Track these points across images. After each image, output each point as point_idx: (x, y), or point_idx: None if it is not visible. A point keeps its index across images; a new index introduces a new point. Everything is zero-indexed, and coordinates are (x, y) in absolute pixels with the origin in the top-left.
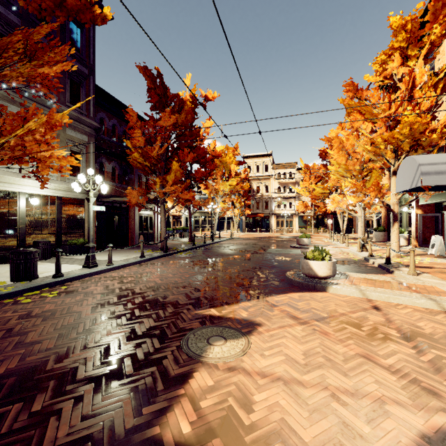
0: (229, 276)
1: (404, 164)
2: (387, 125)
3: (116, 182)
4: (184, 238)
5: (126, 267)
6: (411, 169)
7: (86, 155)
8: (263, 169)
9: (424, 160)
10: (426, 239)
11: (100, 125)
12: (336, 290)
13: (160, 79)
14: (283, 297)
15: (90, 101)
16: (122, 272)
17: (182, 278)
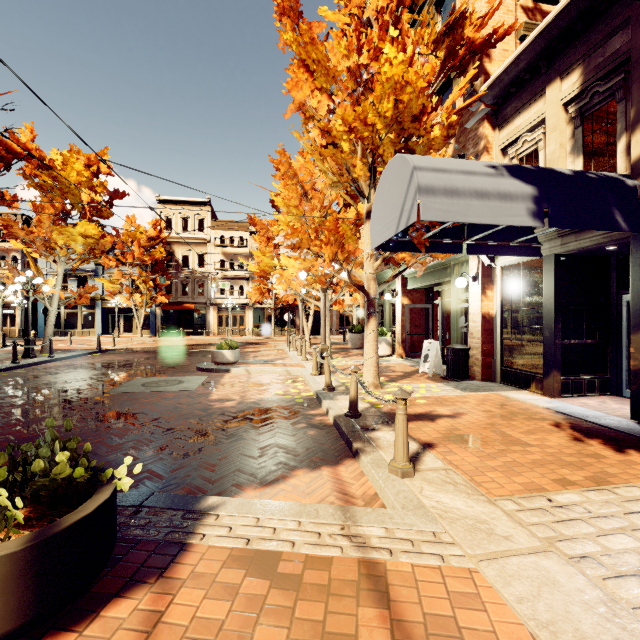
0: None
1: (385, 181)
2: (355, 102)
3: None
4: None
5: None
6: (398, 186)
7: None
8: (194, 227)
9: (424, 161)
10: (415, 344)
11: None
12: None
13: None
14: None
15: None
16: None
17: None
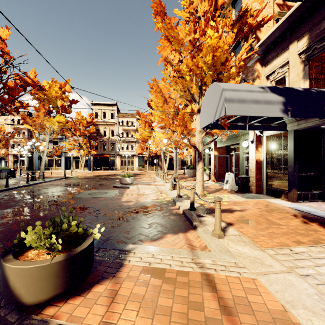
0: None
1: (208, 95)
2: (192, 56)
3: None
4: None
5: None
6: (214, 98)
7: None
8: (109, 116)
9: (228, 85)
10: (220, 175)
11: None
12: None
13: None
14: None
15: None
16: None
17: None
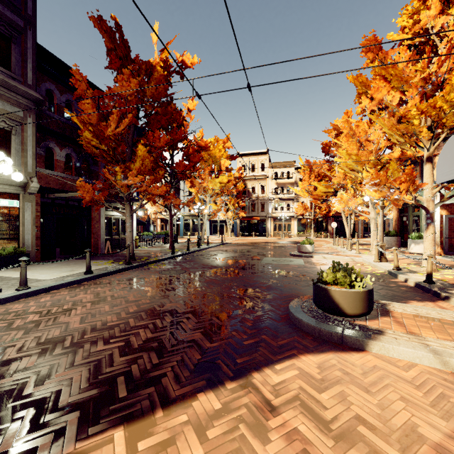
0: (200, 308)
1: (453, 142)
2: (422, 93)
3: (72, 174)
4: (167, 244)
5: (51, 292)
6: None
7: (22, 134)
8: (258, 168)
9: None
10: (453, 245)
11: (42, 97)
12: (385, 350)
13: (120, 34)
14: (287, 370)
15: (27, 63)
16: (36, 301)
17: (120, 315)
